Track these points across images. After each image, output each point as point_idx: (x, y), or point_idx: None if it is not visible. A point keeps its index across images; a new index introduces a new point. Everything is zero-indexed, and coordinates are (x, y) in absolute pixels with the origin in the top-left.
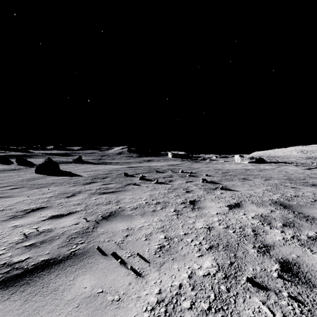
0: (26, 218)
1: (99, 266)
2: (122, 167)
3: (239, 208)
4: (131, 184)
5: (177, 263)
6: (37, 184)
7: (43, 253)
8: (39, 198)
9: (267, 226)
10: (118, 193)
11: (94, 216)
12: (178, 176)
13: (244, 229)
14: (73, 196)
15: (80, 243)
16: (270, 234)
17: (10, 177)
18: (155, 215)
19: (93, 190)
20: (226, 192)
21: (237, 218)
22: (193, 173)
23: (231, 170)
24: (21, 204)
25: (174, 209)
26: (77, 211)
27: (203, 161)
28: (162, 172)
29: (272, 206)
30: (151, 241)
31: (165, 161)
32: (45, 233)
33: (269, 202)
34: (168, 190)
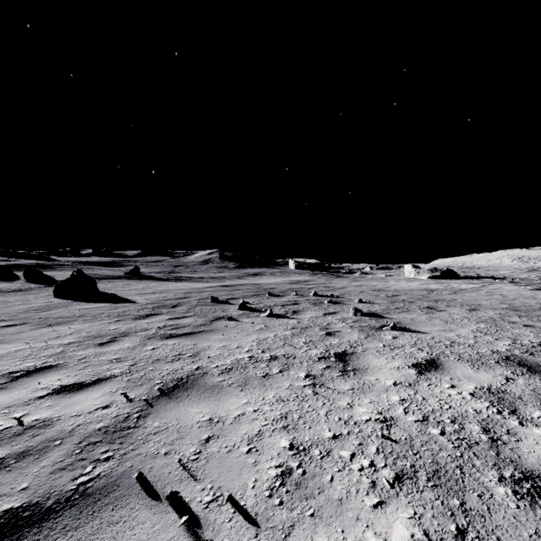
0: (8, 392)
1: (134, 535)
2: (208, 285)
3: (439, 371)
4: (222, 318)
5: (325, 529)
6: (52, 318)
7: (14, 488)
8: (47, 347)
9: (512, 417)
10: (197, 337)
11: (146, 387)
12: (308, 302)
13: (463, 424)
14: (112, 342)
15: (104, 460)
16: (526, 439)
17: (8, 304)
18: (268, 386)
19: (151, 330)
20: (402, 336)
21: (439, 396)
22: (335, 297)
23: (402, 292)
24: (9, 359)
25: (306, 372)
26: (113, 375)
27: (350, 275)
28: (280, 295)
29: (503, 368)
30: (260, 457)
31: (283, 276)
32: (35, 431)
33: (494, 359)
34: (292, 330)
